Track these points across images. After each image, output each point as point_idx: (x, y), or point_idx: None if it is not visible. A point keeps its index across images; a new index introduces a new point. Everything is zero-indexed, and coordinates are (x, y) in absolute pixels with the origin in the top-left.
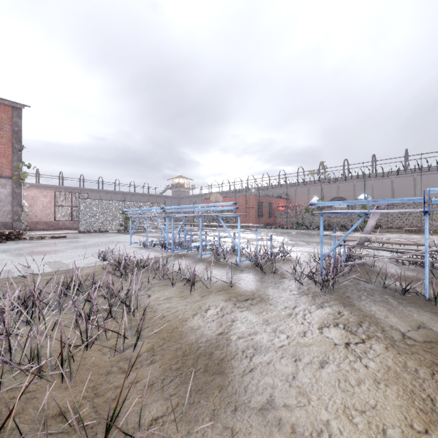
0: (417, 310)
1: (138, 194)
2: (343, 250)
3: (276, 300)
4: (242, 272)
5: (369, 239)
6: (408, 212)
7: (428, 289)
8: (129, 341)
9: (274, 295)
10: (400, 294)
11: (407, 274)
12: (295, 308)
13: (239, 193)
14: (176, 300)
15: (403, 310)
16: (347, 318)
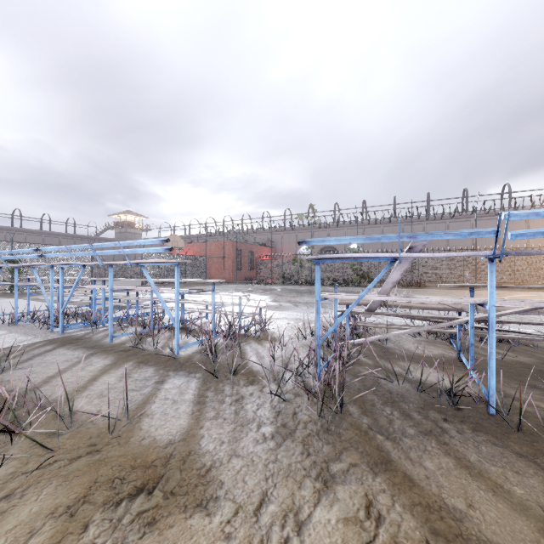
0: (503, 455)
1: (57, 233)
2: (347, 320)
3: (218, 479)
4: (175, 373)
5: (385, 302)
6: None
7: (495, 395)
8: None
9: (218, 455)
10: (448, 404)
11: (432, 353)
12: (262, 512)
13: (212, 238)
14: None
15: (481, 461)
16: (392, 538)
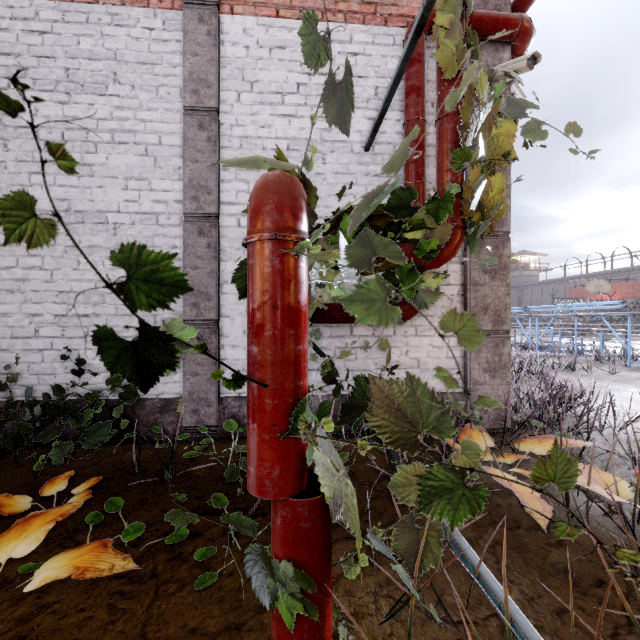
0: None
1: None
2: None
3: None
4: (631, 370)
5: None
6: None
7: None
8: (538, 380)
9: None
10: None
11: None
12: None
13: None
14: (560, 374)
15: None
16: None
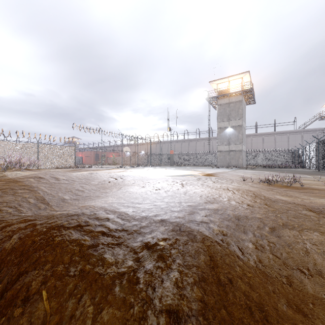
0: None
1: None
2: None
3: None
4: None
5: None
6: (144, 159)
7: None
8: None
9: None
10: None
11: None
12: None
13: None
14: None
15: None
16: None
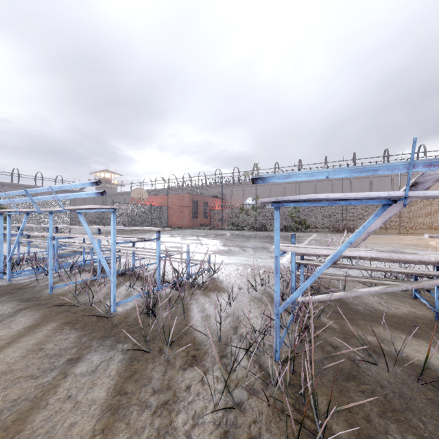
0: None
1: None
2: (301, 271)
3: None
4: (99, 344)
5: None
6: (329, 213)
7: None
8: None
9: None
10: None
11: (401, 311)
12: None
13: (174, 191)
14: None
15: None
16: None
